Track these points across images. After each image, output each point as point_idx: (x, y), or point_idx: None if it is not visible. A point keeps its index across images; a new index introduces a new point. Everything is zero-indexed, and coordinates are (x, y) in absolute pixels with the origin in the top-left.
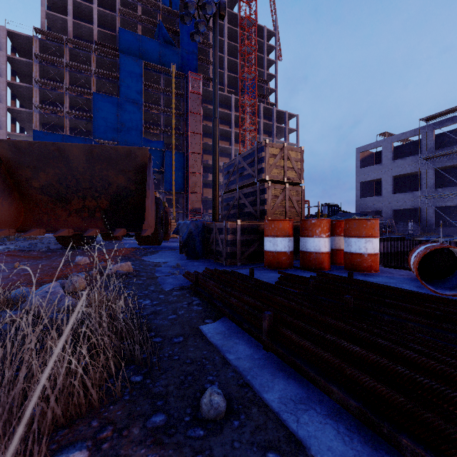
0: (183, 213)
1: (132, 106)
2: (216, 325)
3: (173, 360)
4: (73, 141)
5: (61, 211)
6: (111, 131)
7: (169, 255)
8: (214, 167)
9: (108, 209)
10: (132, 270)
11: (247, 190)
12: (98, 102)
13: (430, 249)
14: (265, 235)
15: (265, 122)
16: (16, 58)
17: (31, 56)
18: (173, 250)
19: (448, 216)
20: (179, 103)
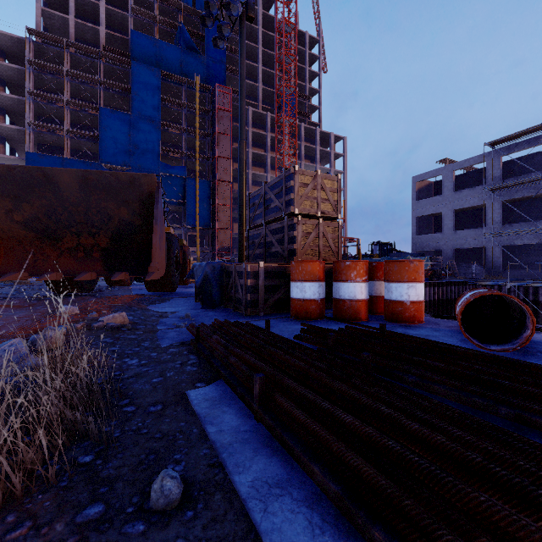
0: (209, 253)
1: (147, 124)
2: (207, 390)
3: (139, 435)
4: (75, 166)
5: (51, 250)
6: (122, 153)
7: (182, 304)
8: (241, 198)
9: (109, 248)
10: (128, 322)
11: (274, 225)
12: (106, 119)
13: (475, 296)
14: (292, 280)
15: (306, 145)
16: (5, 64)
17: (24, 62)
18: (189, 298)
19: (517, 257)
20: (204, 121)
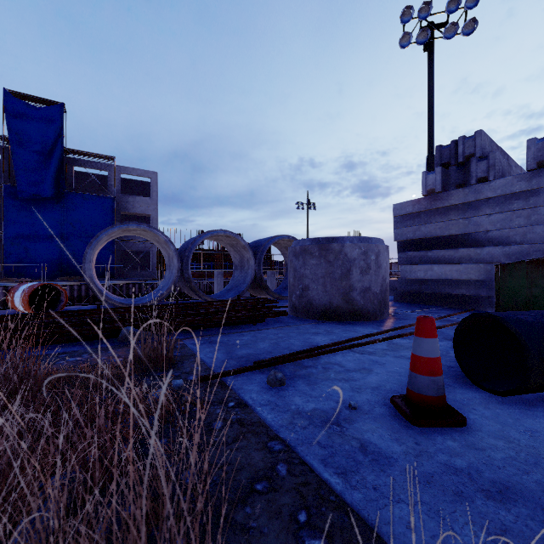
0: None
1: None
2: None
3: None
4: None
5: None
6: None
7: None
8: None
9: None
10: None
11: None
12: None
13: (38, 286)
14: None
15: None
16: None
17: None
18: None
19: None
20: None
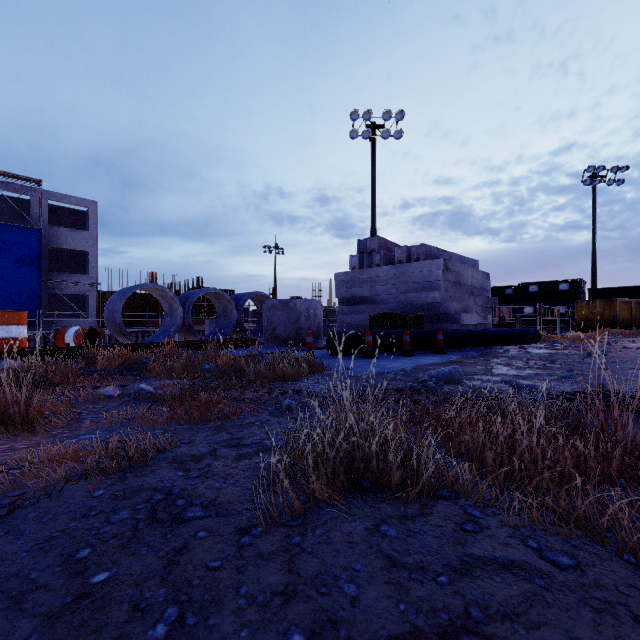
0: None
1: None
2: None
3: None
4: None
5: None
6: None
7: None
8: None
9: None
10: None
11: None
12: None
13: (89, 328)
14: None
15: None
16: None
17: None
18: None
19: None
20: None
